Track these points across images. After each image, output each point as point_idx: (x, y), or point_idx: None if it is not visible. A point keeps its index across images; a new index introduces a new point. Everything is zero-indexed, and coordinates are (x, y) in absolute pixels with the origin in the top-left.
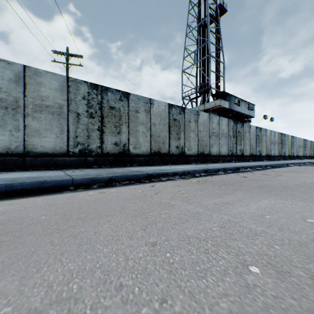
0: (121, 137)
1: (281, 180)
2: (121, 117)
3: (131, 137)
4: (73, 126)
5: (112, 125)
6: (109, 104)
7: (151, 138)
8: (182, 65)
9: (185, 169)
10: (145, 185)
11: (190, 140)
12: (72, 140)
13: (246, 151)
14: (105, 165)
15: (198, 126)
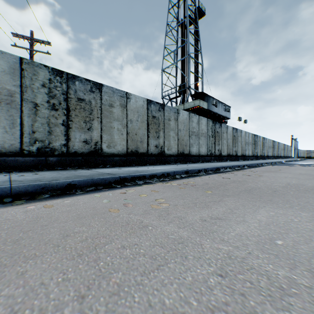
0: (93, 134)
1: (265, 181)
2: (93, 111)
3: (105, 134)
4: (29, 119)
5: (80, 120)
6: (77, 95)
7: (127, 136)
8: (162, 64)
9: (165, 170)
10: (114, 192)
11: (170, 139)
12: (27, 136)
13: (224, 151)
14: (71, 166)
15: (178, 125)
